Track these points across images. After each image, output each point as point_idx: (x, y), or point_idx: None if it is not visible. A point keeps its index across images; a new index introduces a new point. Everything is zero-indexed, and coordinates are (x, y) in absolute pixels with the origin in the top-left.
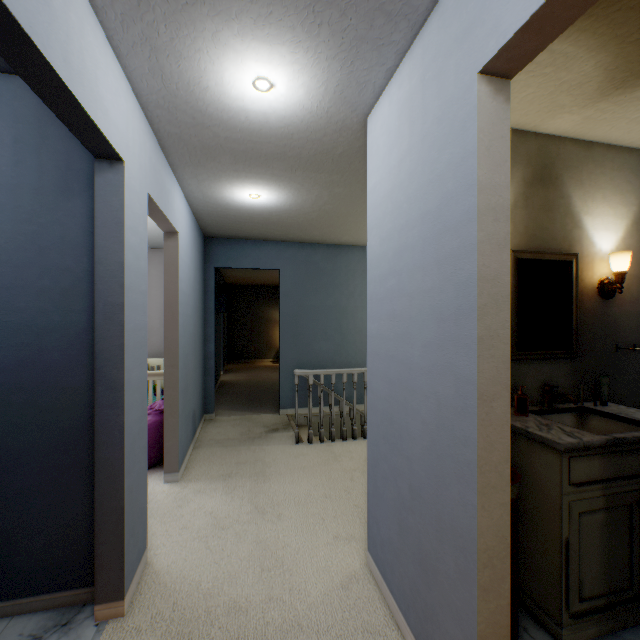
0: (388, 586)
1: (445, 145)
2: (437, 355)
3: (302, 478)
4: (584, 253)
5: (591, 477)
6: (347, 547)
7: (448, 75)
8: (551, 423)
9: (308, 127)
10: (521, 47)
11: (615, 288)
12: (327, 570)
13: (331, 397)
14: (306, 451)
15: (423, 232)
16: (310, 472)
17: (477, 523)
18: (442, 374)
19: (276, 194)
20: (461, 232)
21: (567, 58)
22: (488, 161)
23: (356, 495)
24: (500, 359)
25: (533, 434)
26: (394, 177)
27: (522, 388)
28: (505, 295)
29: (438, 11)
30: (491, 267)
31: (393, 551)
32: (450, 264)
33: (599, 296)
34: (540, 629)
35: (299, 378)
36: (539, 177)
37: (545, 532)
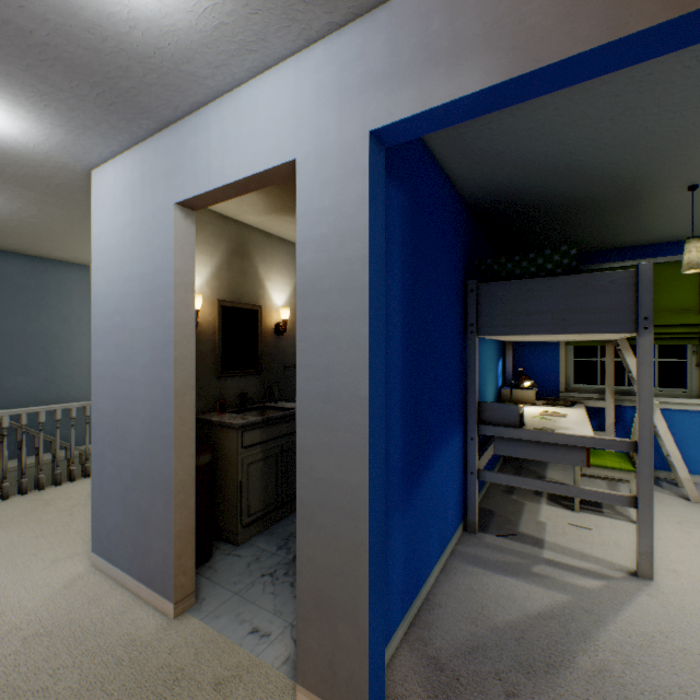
0: (115, 563)
1: (158, 235)
2: (153, 372)
3: None
4: (267, 305)
5: (256, 441)
6: (70, 562)
7: (159, 191)
8: (239, 415)
9: (20, 154)
10: (197, 203)
11: (284, 329)
12: (47, 585)
13: (39, 439)
14: (0, 508)
15: (143, 287)
16: (11, 524)
17: (175, 468)
18: (156, 384)
19: None
20: (167, 294)
21: None
22: (182, 256)
23: (79, 524)
24: (190, 371)
25: (225, 422)
26: (120, 236)
27: (227, 397)
28: (193, 334)
29: (153, 143)
30: (184, 318)
31: (119, 531)
32: (160, 313)
33: (276, 334)
34: (228, 544)
35: None
36: (238, 251)
37: (231, 482)
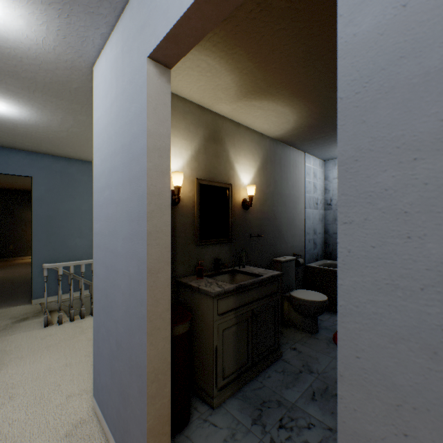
0: (105, 419)
1: (133, 100)
2: (130, 245)
3: (45, 356)
4: (236, 184)
5: (229, 308)
6: (78, 401)
7: (135, 52)
8: (214, 281)
9: (38, 56)
10: (170, 50)
11: (249, 204)
12: (55, 427)
13: (82, 283)
14: (55, 331)
15: (123, 158)
16: (55, 348)
17: (148, 355)
18: (132, 258)
19: (17, 108)
20: (140, 161)
21: (217, 71)
22: (155, 117)
23: None
24: (164, 246)
25: (202, 289)
26: (108, 115)
27: (203, 262)
28: (167, 205)
29: (130, 6)
30: (158, 186)
31: (108, 392)
32: (136, 182)
33: (243, 208)
34: (204, 404)
35: (54, 270)
36: (213, 137)
37: (207, 346)
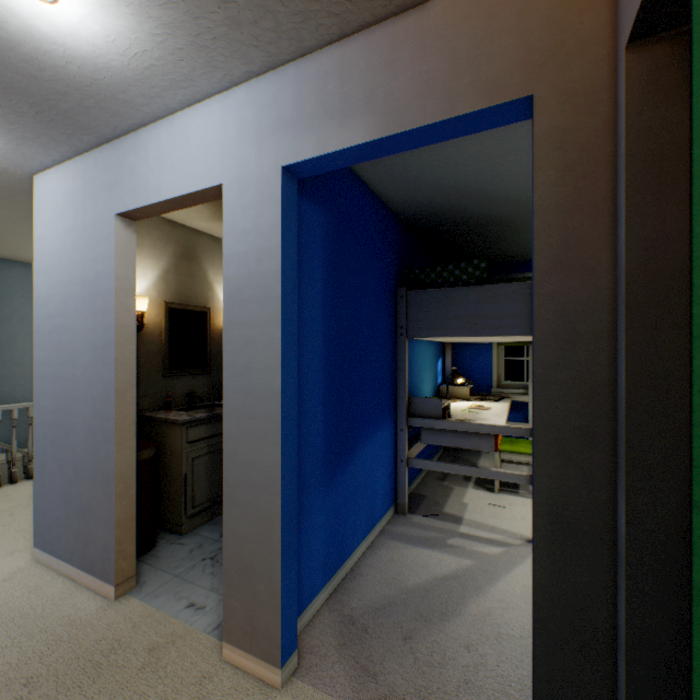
0: (57, 555)
1: (99, 242)
2: (94, 371)
3: None
4: (216, 307)
5: (201, 437)
6: (10, 558)
7: (100, 201)
8: (185, 413)
9: None
10: (137, 214)
11: None
12: None
13: None
14: None
15: (85, 291)
16: None
17: (116, 460)
18: (97, 382)
19: None
20: (107, 298)
21: None
22: (123, 263)
23: (20, 524)
24: (130, 370)
25: (170, 419)
26: (62, 241)
27: (174, 396)
28: (134, 336)
29: (95, 156)
30: (125, 321)
31: (61, 524)
32: (102, 316)
33: None
34: (173, 534)
35: None
36: (187, 255)
37: (176, 476)
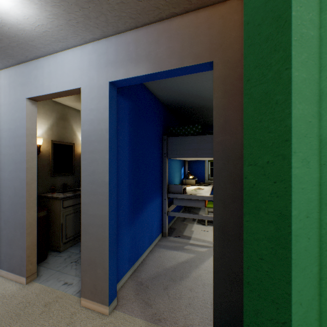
0: None
1: (17, 111)
2: (15, 174)
3: None
4: (77, 143)
5: (70, 205)
6: None
7: (18, 91)
8: (62, 194)
9: None
10: (38, 98)
11: None
12: None
13: None
14: None
15: (10, 134)
16: None
17: (26, 217)
18: (16, 179)
19: None
20: (22, 139)
21: None
22: (30, 122)
23: None
24: (34, 173)
25: (54, 197)
26: None
27: (56, 185)
28: (36, 157)
29: (15, 69)
30: (31, 149)
31: None
32: (19, 147)
33: None
34: (55, 252)
35: None
36: (62, 117)
37: (57, 224)
